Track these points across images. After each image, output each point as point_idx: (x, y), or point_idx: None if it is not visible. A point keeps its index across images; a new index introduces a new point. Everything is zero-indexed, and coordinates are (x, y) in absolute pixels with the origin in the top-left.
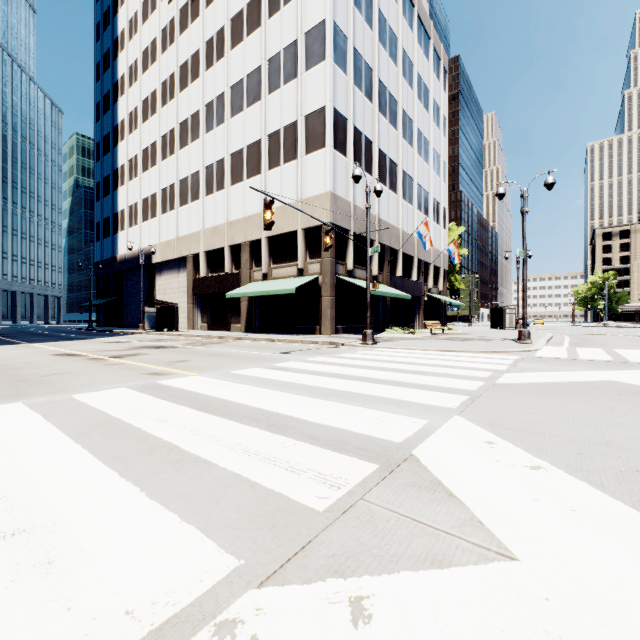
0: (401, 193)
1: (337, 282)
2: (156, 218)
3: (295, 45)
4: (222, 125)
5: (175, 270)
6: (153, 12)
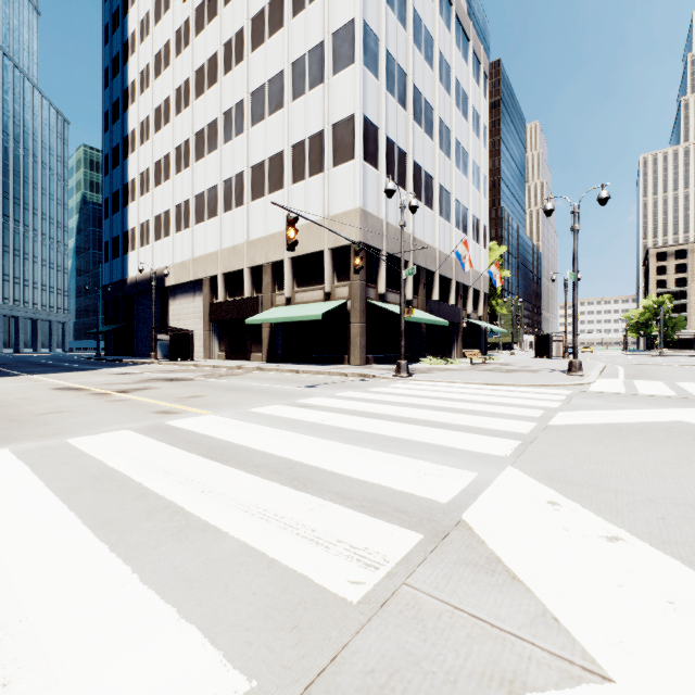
0: (438, 209)
1: (368, 307)
2: (170, 237)
3: (321, 47)
4: (241, 135)
5: (190, 294)
6: (166, 12)
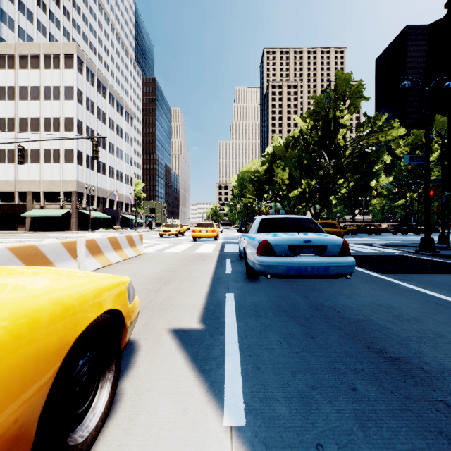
0: (108, 175)
1: (79, 212)
2: None
3: (59, 119)
4: (13, 133)
5: None
6: None
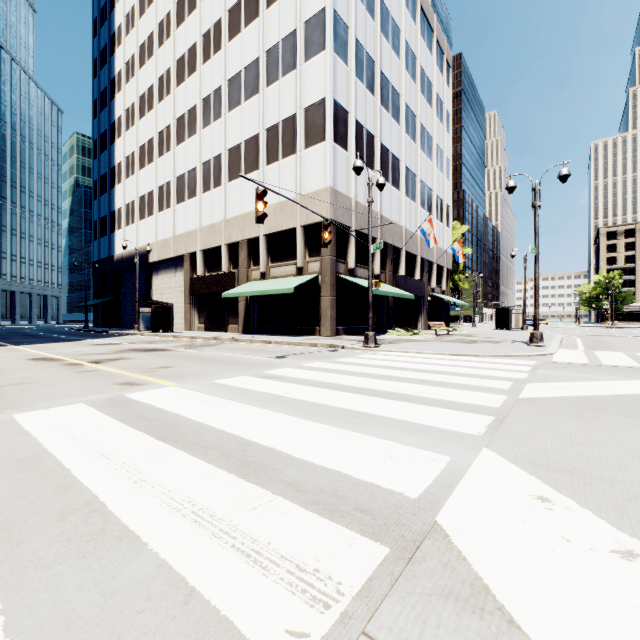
0: (404, 190)
1: (338, 281)
2: (153, 216)
3: (294, 35)
4: (219, 120)
5: (172, 269)
6: (150, 6)
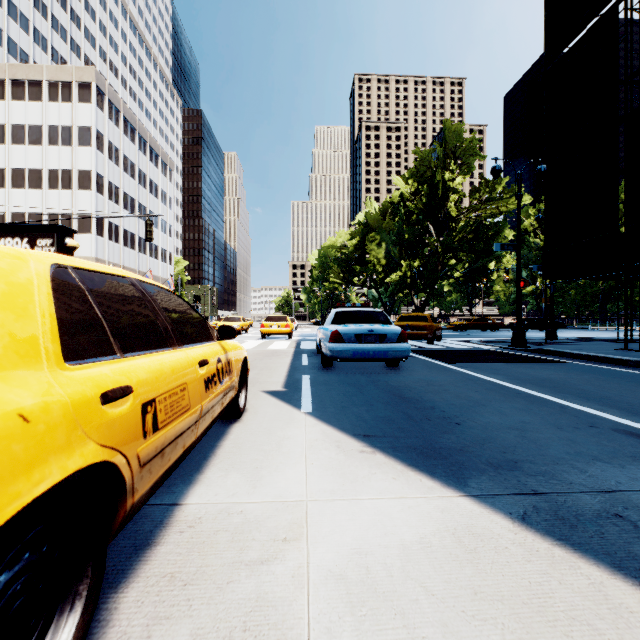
0: (138, 250)
1: None
2: None
3: (71, 172)
4: (2, 189)
5: None
6: None
